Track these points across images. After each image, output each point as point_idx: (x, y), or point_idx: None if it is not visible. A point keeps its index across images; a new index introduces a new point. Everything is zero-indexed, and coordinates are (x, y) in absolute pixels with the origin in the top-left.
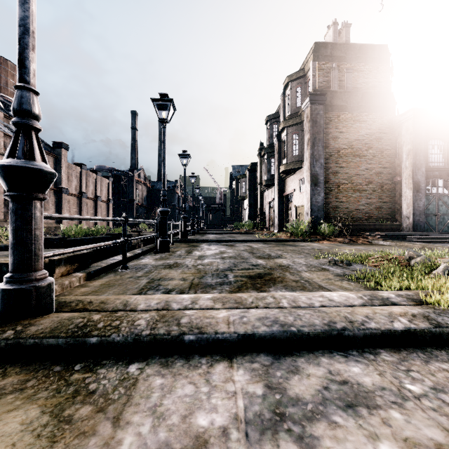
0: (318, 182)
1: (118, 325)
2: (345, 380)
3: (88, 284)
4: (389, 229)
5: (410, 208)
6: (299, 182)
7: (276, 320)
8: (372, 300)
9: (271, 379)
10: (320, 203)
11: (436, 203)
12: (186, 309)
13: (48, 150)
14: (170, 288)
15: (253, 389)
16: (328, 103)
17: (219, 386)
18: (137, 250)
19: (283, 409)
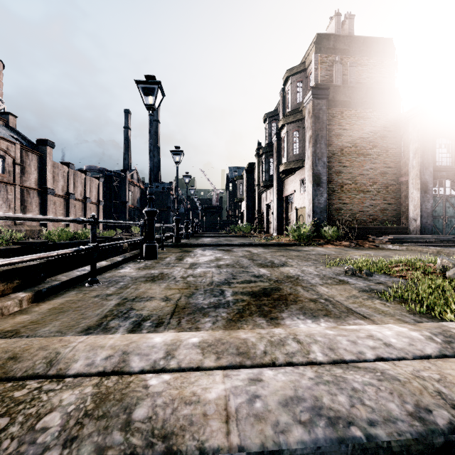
0: (320, 182)
1: (0, 433)
2: None
3: (32, 308)
4: (396, 232)
5: (418, 209)
6: (300, 183)
7: (318, 407)
8: (451, 344)
9: None
10: (322, 204)
11: (443, 204)
12: (154, 369)
13: (32, 148)
14: (145, 315)
15: None
16: (331, 98)
17: None
18: (117, 258)
19: None
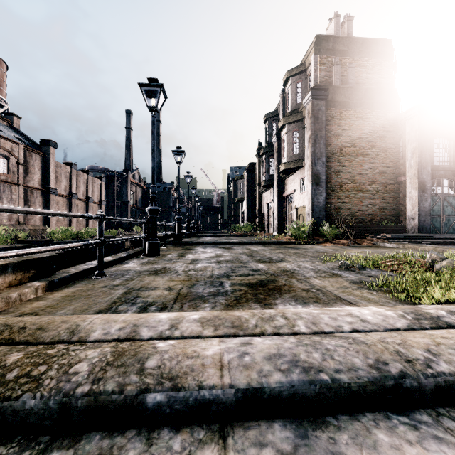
0: (319, 182)
1: (41, 375)
2: None
3: (46, 296)
4: (394, 231)
5: (416, 208)
6: (300, 182)
7: (295, 361)
8: (420, 320)
9: None
10: (322, 203)
11: (441, 203)
12: (160, 337)
13: (35, 148)
14: (150, 301)
15: None
16: (330, 99)
17: None
18: (121, 254)
19: None
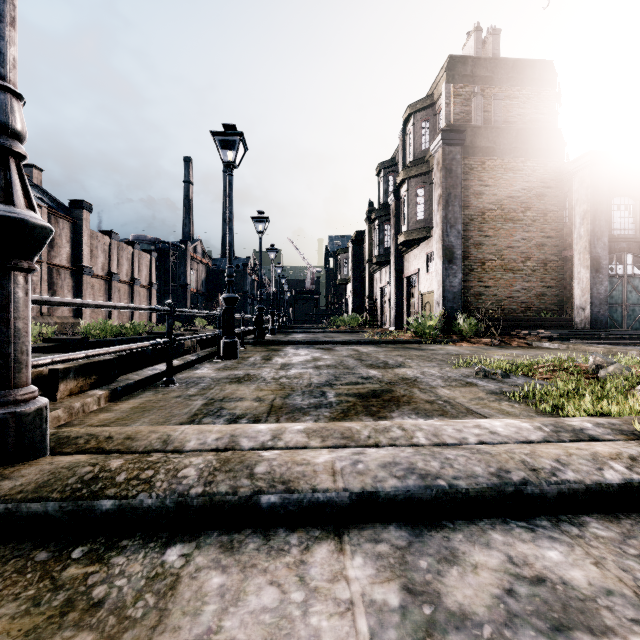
0: (453, 258)
1: (151, 478)
2: (540, 576)
3: (111, 407)
4: (556, 326)
5: (587, 295)
6: (426, 258)
7: (412, 468)
8: (559, 433)
9: (412, 574)
10: (456, 287)
11: (622, 288)
12: (263, 448)
13: (63, 212)
14: (239, 414)
15: (383, 594)
16: (468, 144)
17: (323, 589)
18: (189, 356)
19: (440, 637)
